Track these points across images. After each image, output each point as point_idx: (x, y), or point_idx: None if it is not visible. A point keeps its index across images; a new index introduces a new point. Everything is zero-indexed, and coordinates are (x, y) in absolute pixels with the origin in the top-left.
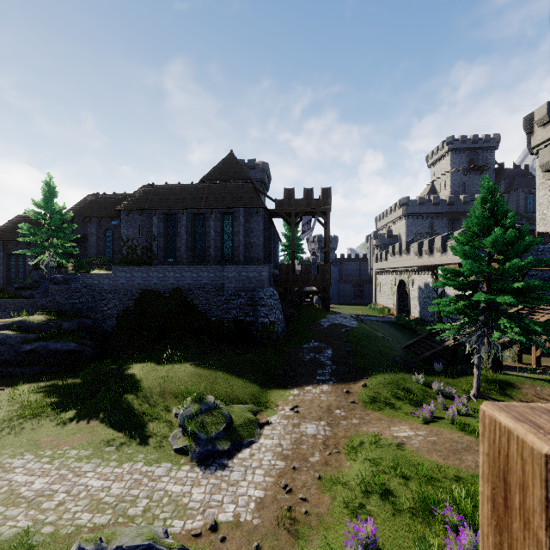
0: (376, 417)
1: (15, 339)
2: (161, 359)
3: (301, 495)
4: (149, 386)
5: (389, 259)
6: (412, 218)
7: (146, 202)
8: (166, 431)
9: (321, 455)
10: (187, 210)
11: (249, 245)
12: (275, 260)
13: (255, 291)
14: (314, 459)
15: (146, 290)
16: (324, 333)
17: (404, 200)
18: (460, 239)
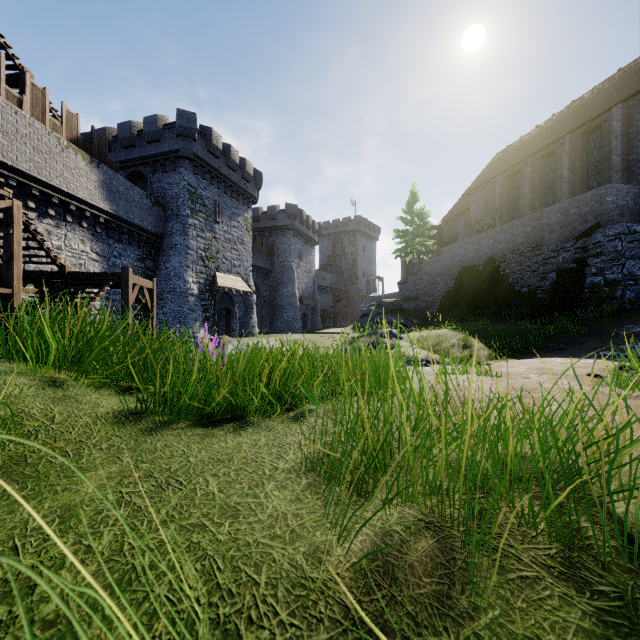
0: None
1: (373, 313)
2: (439, 328)
3: None
4: None
5: None
6: None
7: (491, 172)
8: None
9: None
10: (533, 157)
11: (636, 166)
12: None
13: (590, 235)
14: None
15: (464, 266)
16: None
17: None
18: None
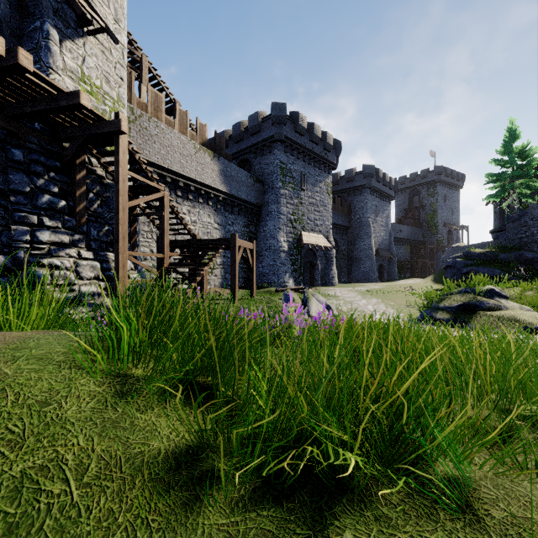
0: None
1: (459, 264)
2: None
3: None
4: None
5: None
6: None
7: None
8: None
9: None
10: None
11: None
12: None
13: None
14: None
15: None
16: None
17: None
18: None
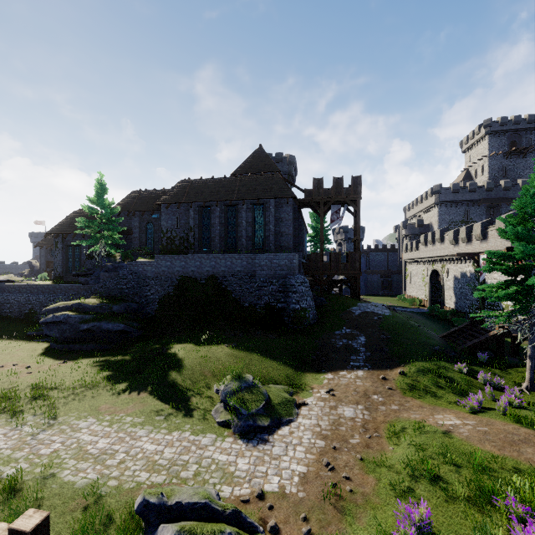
0: (417, 404)
1: (74, 319)
2: (200, 341)
3: (344, 474)
4: (190, 364)
5: (421, 248)
6: (446, 206)
7: (183, 196)
8: (208, 406)
9: (361, 438)
10: (221, 202)
11: (279, 234)
12: (303, 250)
13: (286, 278)
14: (355, 441)
15: (184, 276)
16: (356, 320)
17: (436, 188)
18: (509, 221)
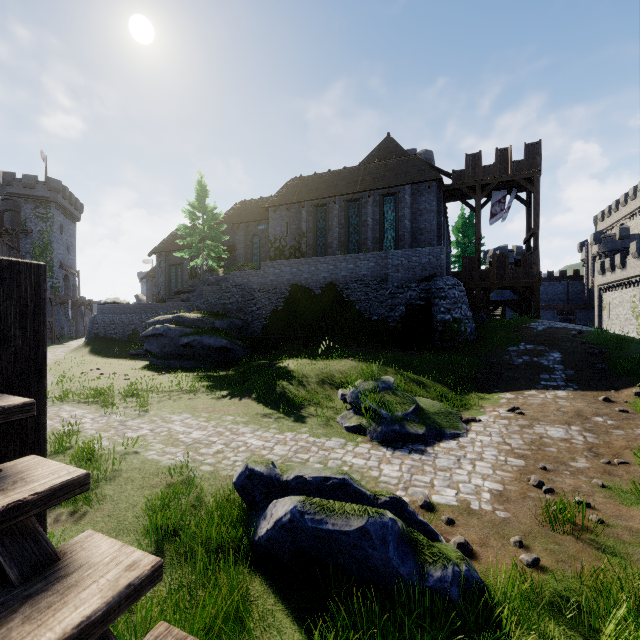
0: None
1: (174, 332)
2: (316, 356)
3: (578, 498)
4: (304, 375)
5: (629, 263)
6: None
7: (294, 195)
8: (331, 414)
9: (592, 462)
10: (340, 197)
11: (417, 232)
12: None
13: (431, 281)
14: (580, 464)
15: (296, 286)
16: (540, 335)
17: None
18: None
